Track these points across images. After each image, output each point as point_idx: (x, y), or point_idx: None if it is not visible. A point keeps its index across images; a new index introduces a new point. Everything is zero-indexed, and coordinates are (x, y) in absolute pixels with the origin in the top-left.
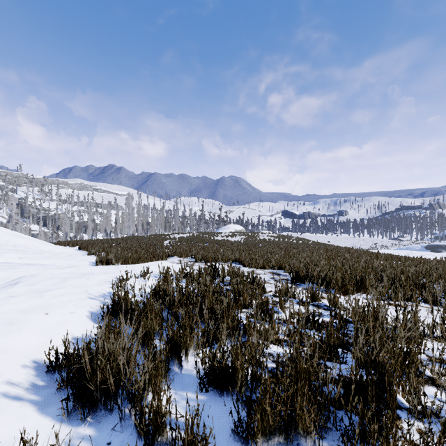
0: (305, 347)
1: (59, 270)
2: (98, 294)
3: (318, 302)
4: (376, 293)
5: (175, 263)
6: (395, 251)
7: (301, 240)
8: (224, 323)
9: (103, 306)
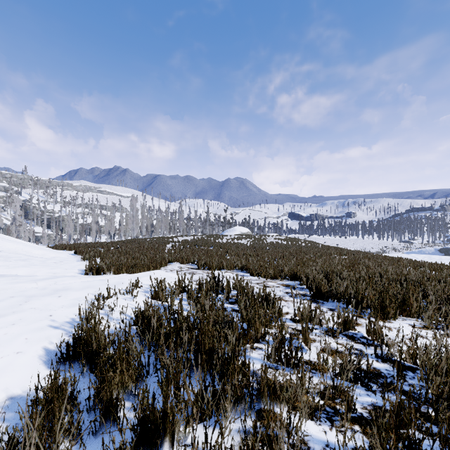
0: (355, 424)
1: (31, 283)
2: (65, 320)
3: (351, 330)
4: (427, 318)
5: (175, 271)
6: (411, 255)
7: (310, 243)
8: (228, 382)
9: (60, 344)
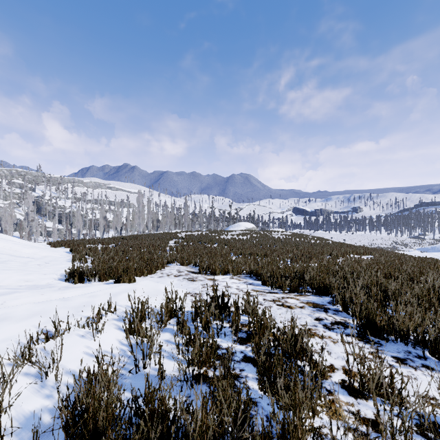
0: None
1: None
2: None
3: None
4: None
5: (173, 276)
6: (433, 253)
7: (319, 239)
8: None
9: None
